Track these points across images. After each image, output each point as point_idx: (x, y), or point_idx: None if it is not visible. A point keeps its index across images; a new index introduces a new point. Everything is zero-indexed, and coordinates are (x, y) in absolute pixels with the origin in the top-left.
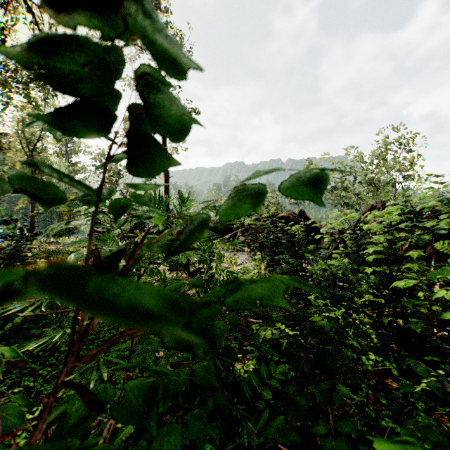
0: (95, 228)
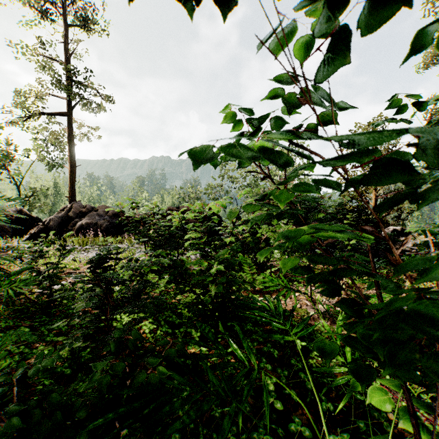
0: None
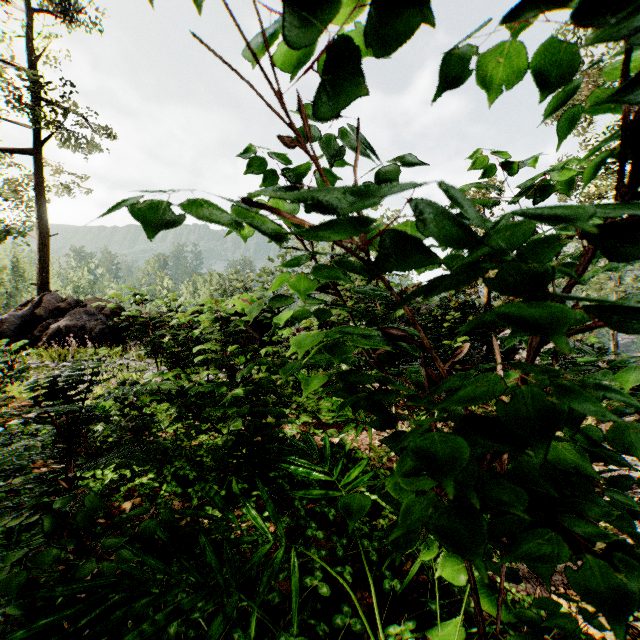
0: None
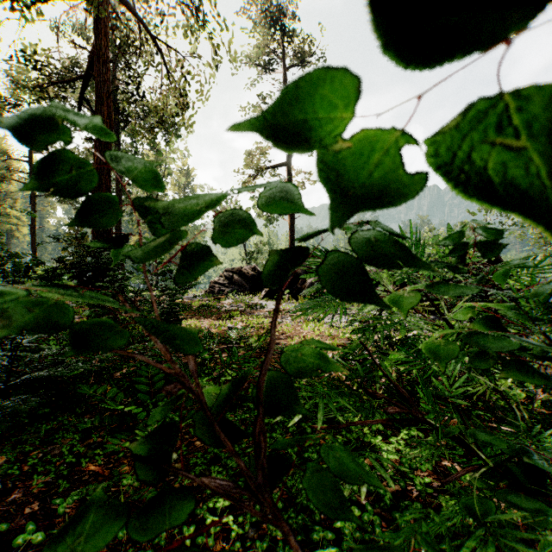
0: (216, 279)
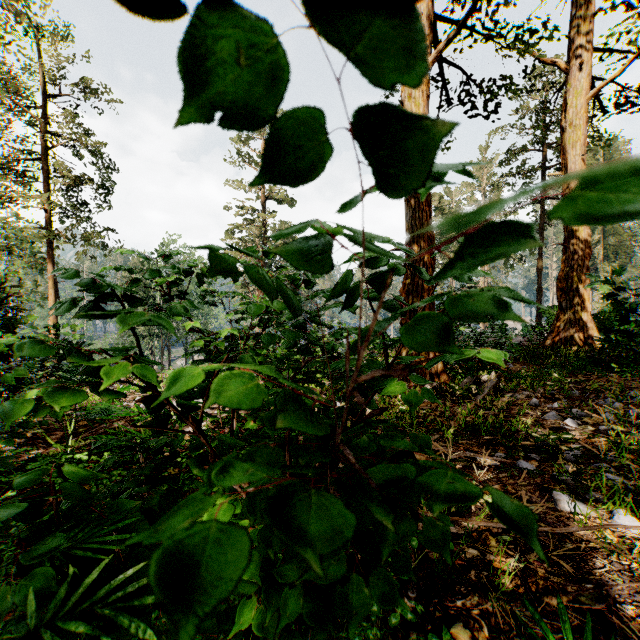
0: None
